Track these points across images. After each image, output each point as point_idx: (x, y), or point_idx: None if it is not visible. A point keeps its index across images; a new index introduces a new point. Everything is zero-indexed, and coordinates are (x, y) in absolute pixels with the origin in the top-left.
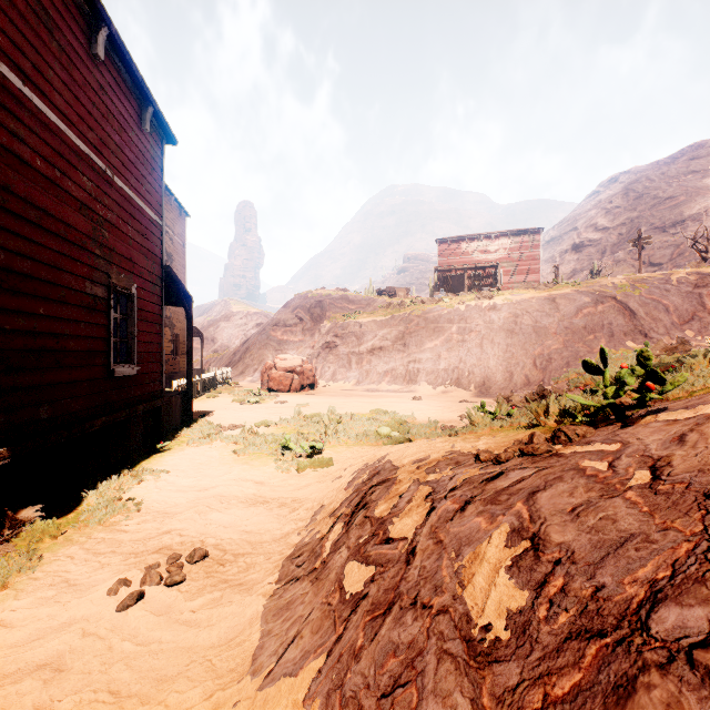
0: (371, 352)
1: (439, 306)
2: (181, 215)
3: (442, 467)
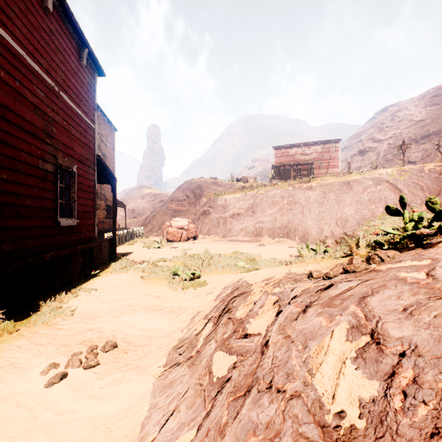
0: (232, 216)
1: (275, 188)
2: (111, 130)
3: (284, 283)
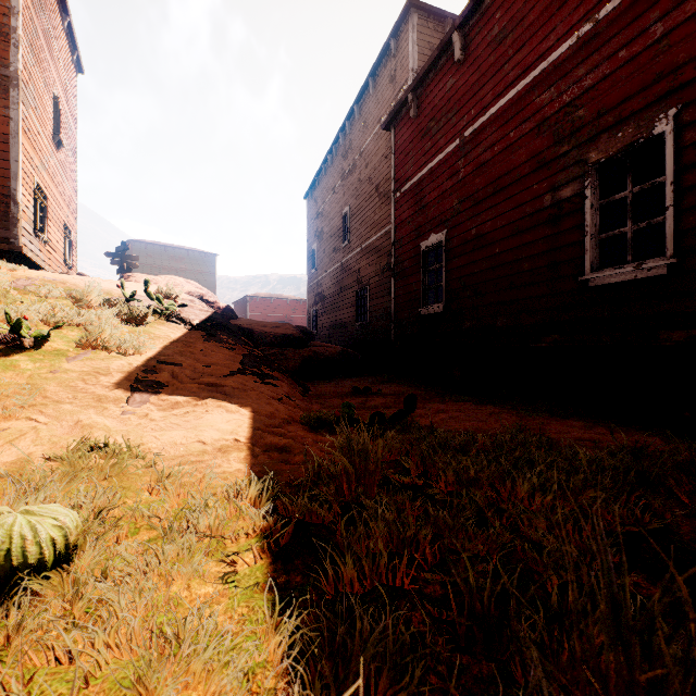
0: None
1: None
2: None
3: (228, 342)
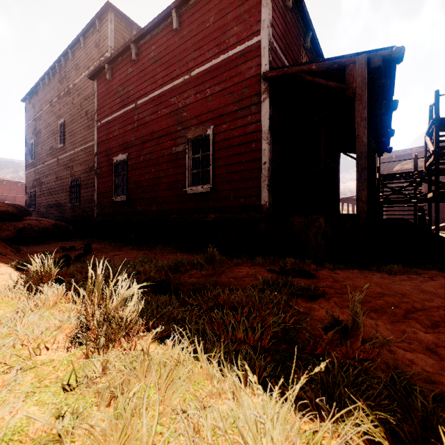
0: None
1: None
2: None
3: None
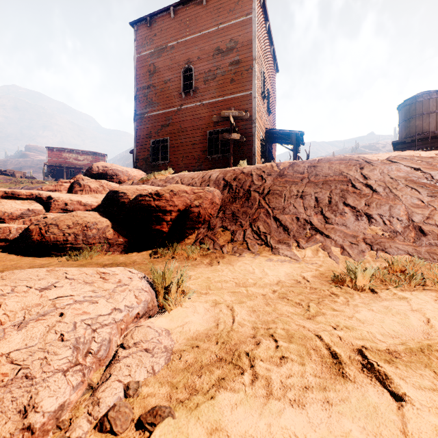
0: None
1: (42, 185)
2: None
3: None
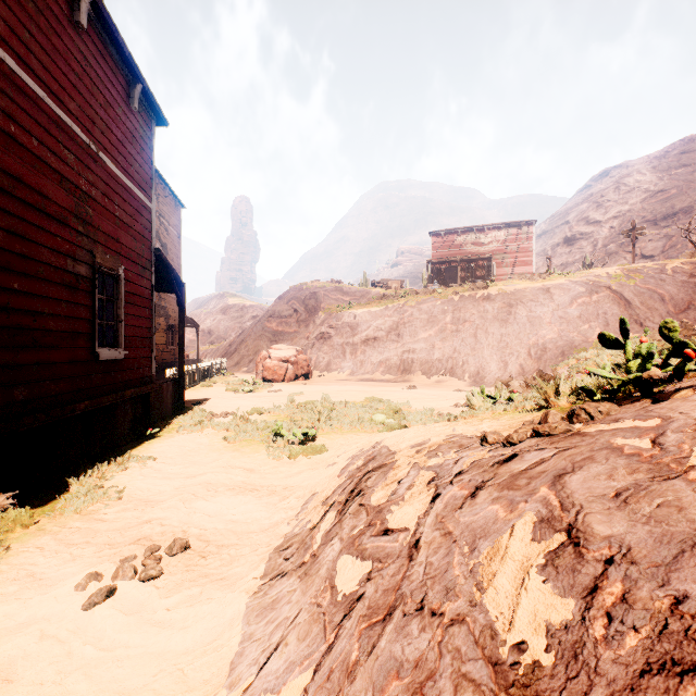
0: (365, 342)
1: (433, 297)
2: (176, 206)
3: (444, 451)
